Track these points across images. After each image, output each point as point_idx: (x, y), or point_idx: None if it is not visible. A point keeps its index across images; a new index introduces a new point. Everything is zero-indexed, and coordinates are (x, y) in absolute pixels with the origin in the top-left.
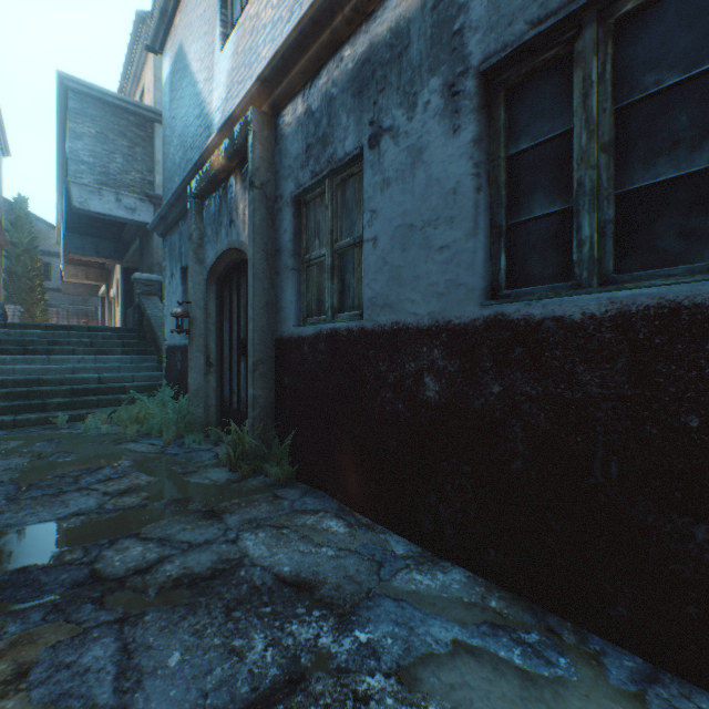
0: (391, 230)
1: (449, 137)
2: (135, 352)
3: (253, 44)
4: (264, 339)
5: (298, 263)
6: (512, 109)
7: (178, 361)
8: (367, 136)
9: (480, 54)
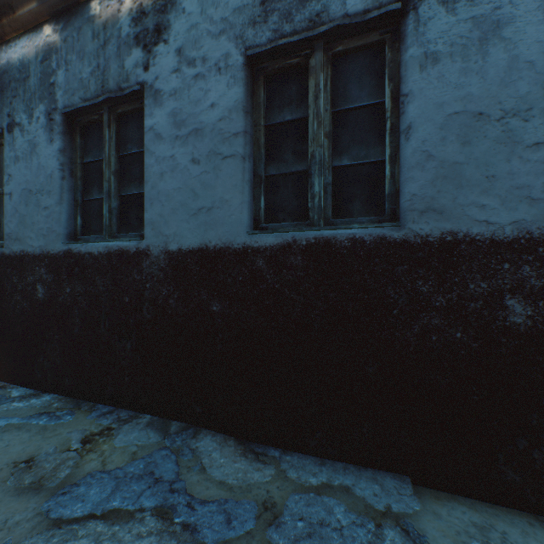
0: (20, 191)
1: (49, 144)
2: None
3: None
4: None
5: None
6: (86, 138)
7: None
8: (7, 123)
9: (62, 103)
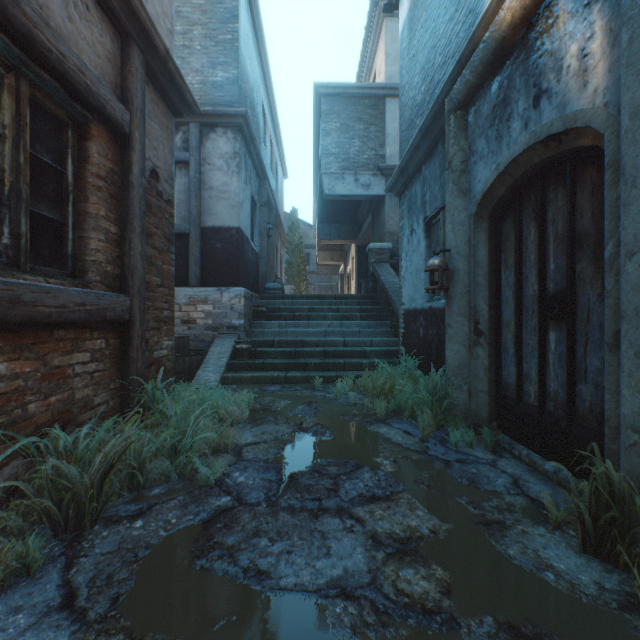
0: None
1: None
2: (371, 317)
3: None
4: None
5: None
6: None
7: (420, 327)
8: None
9: None
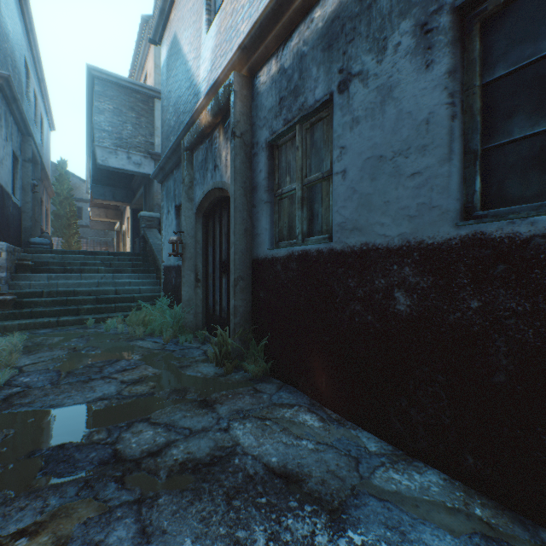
0: (360, 163)
1: (421, 73)
2: (141, 271)
3: (233, 23)
4: (243, 260)
5: (271, 196)
6: (487, 39)
7: (173, 278)
8: (336, 83)
9: None
